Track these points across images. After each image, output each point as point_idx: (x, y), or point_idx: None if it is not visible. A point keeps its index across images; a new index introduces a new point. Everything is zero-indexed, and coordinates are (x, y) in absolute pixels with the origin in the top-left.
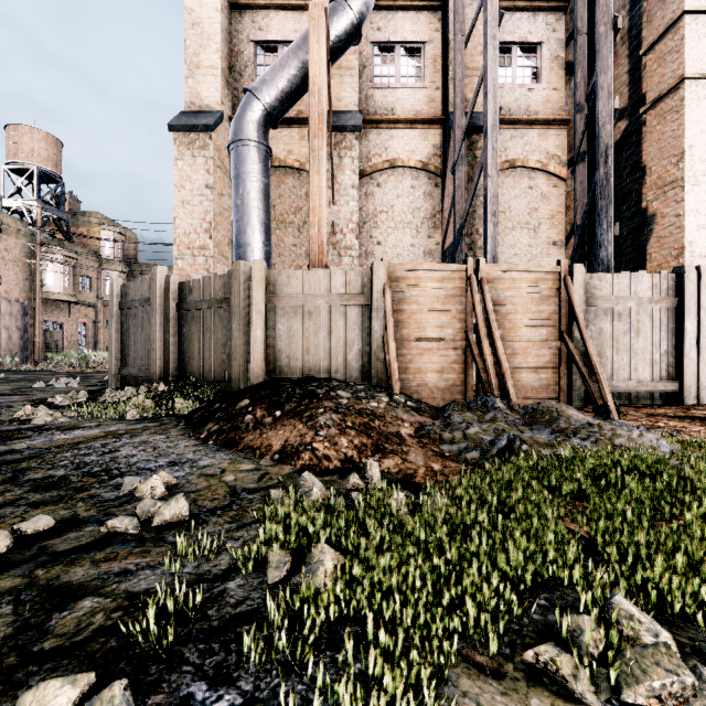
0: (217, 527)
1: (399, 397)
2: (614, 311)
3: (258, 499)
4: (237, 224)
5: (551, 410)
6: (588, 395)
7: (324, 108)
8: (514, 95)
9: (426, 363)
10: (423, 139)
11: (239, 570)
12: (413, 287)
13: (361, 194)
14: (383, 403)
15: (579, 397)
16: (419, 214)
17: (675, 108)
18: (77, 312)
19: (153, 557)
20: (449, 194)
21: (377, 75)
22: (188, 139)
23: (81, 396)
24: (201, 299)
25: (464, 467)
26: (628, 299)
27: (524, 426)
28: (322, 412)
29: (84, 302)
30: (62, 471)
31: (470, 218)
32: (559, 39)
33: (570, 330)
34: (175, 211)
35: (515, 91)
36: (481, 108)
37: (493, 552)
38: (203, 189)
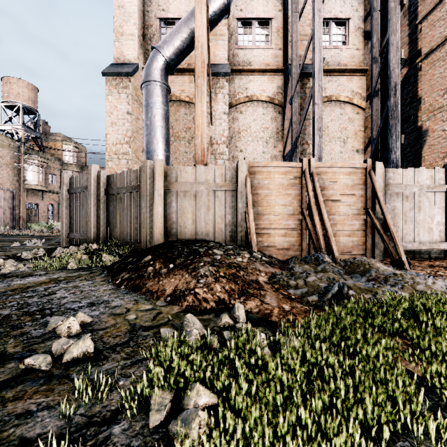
0: (115, 364)
1: (257, 254)
2: (403, 194)
3: (151, 336)
4: (147, 137)
5: (364, 263)
6: (385, 252)
7: (205, 58)
8: (330, 53)
9: (274, 230)
10: (270, 82)
11: (126, 412)
12: (265, 178)
13: (229, 119)
14: (245, 258)
15: (380, 253)
16: (268, 132)
17: (442, 58)
18: (48, 197)
19: (55, 396)
20: (288, 118)
21: (240, 40)
22: (115, 82)
23: (40, 252)
24: (121, 186)
25: (307, 307)
26: (413, 186)
27: (346, 275)
28: (202, 265)
29: (52, 191)
30: (8, 311)
31: (302, 134)
32: (360, 16)
33: (373, 207)
34: (107, 129)
35: (331, 50)
36: (309, 61)
37: (347, 395)
38: (125, 114)
